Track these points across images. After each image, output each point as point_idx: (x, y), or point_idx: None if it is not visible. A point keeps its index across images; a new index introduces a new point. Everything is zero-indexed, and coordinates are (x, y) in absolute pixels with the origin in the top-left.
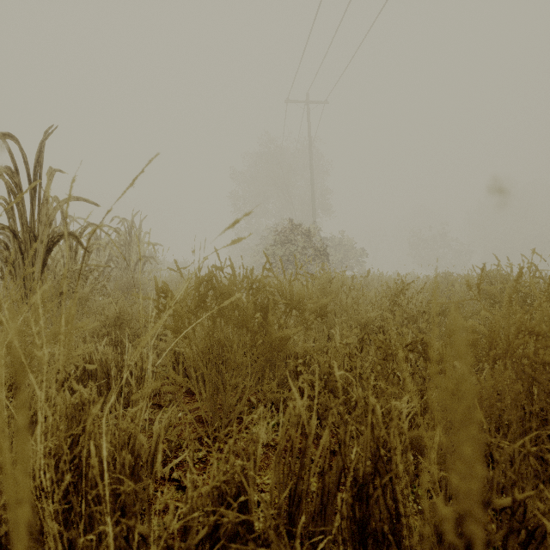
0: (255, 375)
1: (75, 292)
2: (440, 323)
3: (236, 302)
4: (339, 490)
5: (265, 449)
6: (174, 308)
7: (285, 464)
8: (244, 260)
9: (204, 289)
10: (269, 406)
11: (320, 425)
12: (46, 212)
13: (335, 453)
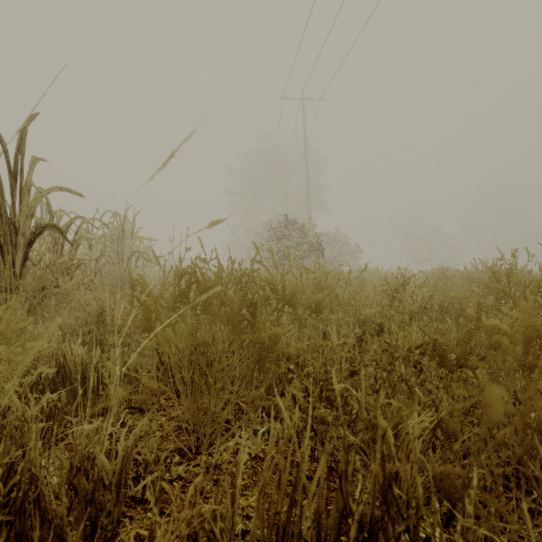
0: (245, 377)
1: (58, 287)
2: (443, 320)
3: (221, 296)
4: (339, 537)
5: (253, 463)
6: (145, 304)
7: (271, 502)
8: (240, 256)
9: (185, 282)
10: (259, 410)
11: (315, 434)
12: (28, 203)
13: (332, 467)
